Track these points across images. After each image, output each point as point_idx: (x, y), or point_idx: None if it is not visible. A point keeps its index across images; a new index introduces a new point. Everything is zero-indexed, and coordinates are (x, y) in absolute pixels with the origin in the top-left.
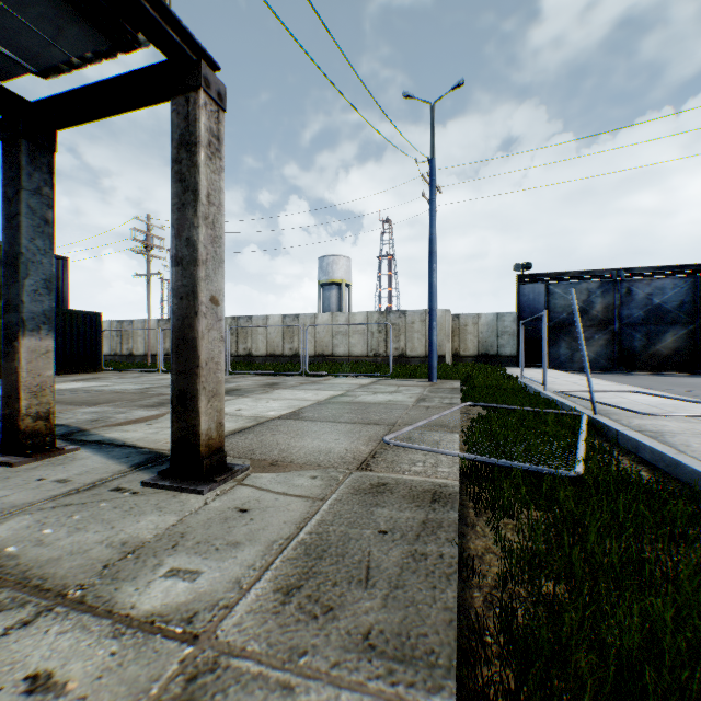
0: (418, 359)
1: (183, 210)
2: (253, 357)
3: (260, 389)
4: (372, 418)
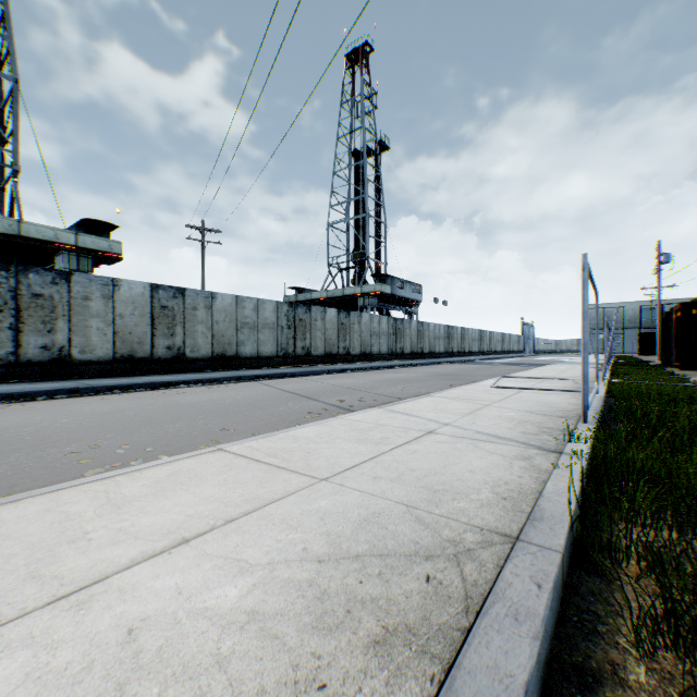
0: None
1: None
2: None
3: None
4: None
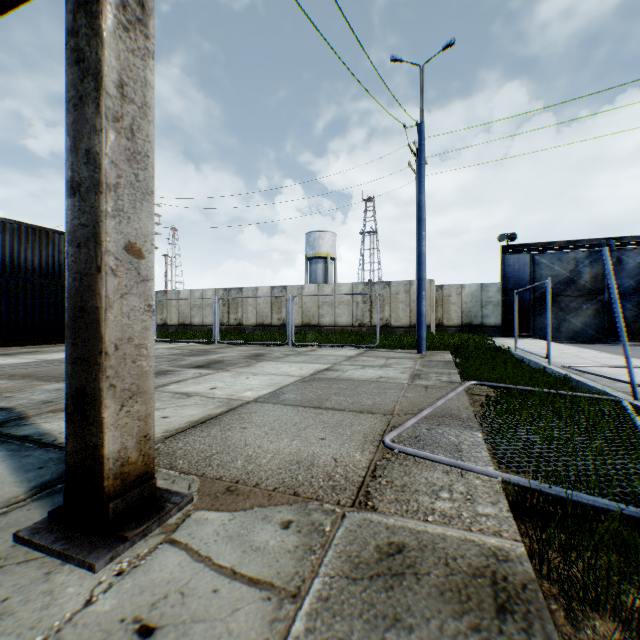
0: (403, 329)
1: (81, 108)
2: (243, 327)
3: (243, 361)
4: (365, 403)
